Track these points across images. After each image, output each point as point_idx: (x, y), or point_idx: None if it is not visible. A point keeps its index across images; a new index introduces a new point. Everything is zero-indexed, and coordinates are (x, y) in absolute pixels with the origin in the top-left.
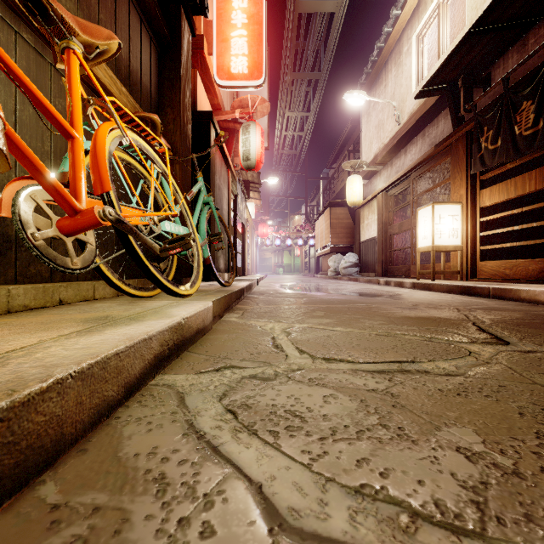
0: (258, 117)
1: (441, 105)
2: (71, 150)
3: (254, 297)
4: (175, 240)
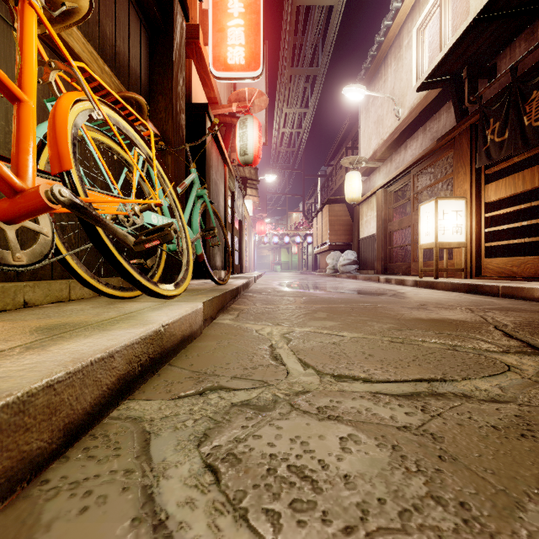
0: (256, 111)
1: (443, 99)
2: (16, 116)
3: (251, 295)
4: (153, 232)
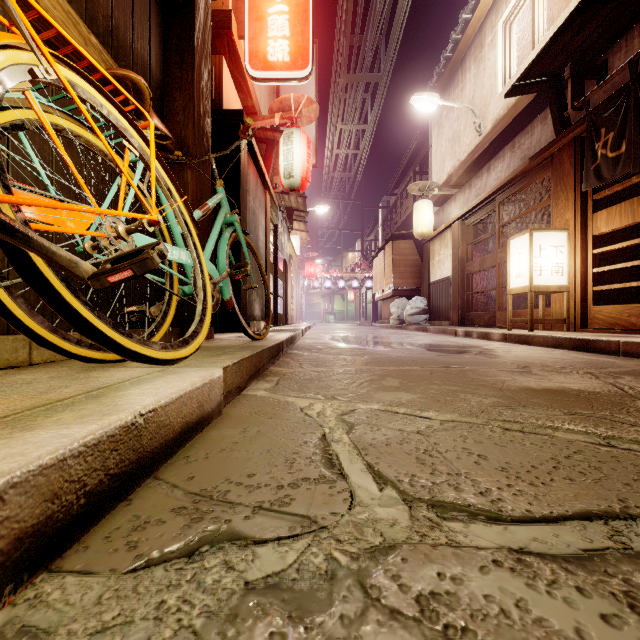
0: (304, 124)
1: (537, 108)
2: None
3: (297, 353)
4: (127, 257)
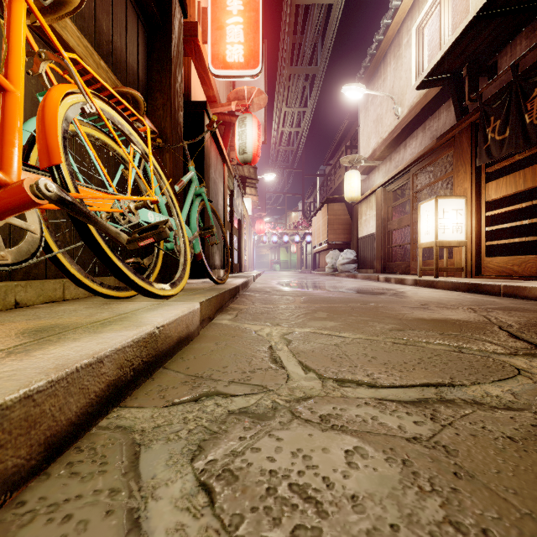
0: (255, 110)
1: (443, 97)
2: (1, 106)
3: (250, 295)
4: (148, 229)
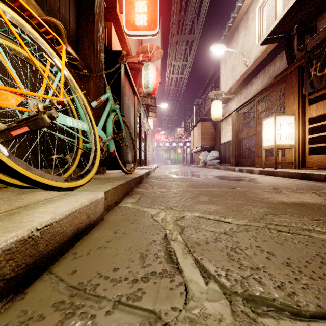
0: (155, 60)
1: (277, 51)
2: None
3: (151, 181)
4: (29, 119)
